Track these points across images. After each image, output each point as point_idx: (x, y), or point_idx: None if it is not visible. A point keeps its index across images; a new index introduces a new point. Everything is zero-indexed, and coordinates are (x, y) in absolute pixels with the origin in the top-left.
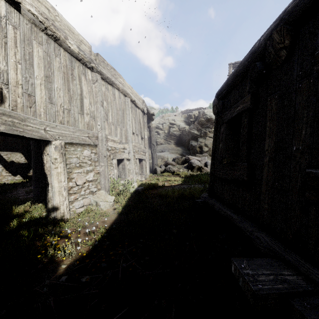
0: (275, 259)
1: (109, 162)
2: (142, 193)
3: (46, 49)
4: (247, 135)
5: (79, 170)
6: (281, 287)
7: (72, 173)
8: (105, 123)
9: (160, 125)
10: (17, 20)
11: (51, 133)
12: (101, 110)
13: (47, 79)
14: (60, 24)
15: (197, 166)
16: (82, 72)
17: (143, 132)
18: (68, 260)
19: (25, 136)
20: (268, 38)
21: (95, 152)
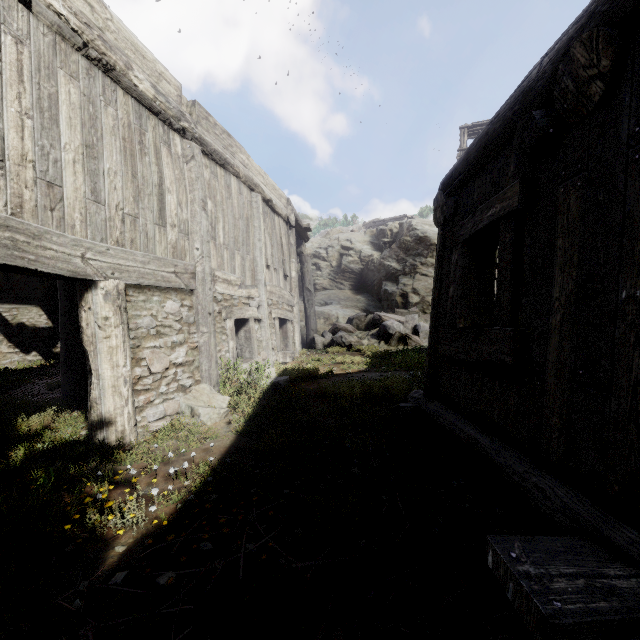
0: (582, 538)
1: (218, 325)
2: (287, 388)
3: (86, 89)
4: (513, 267)
5: (157, 342)
6: (606, 607)
7: (141, 348)
8: (211, 245)
9: (321, 251)
10: (24, 25)
11: (96, 264)
12: (202, 219)
13: (87, 152)
14: (115, 38)
15: (397, 334)
16: (162, 138)
17: (288, 264)
18: (129, 535)
19: (41, 271)
20: (560, 57)
21: (189, 305)
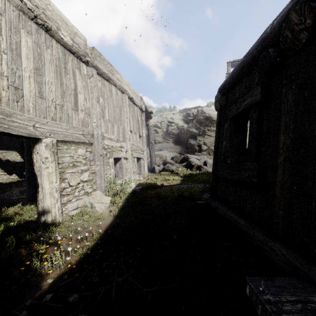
0: (298, 278)
1: (105, 161)
2: (140, 193)
3: (36, 39)
4: (257, 131)
5: (73, 170)
6: None
7: (65, 173)
8: (102, 120)
9: (158, 124)
10: (2, 5)
11: (41, 130)
12: (97, 107)
13: (36, 72)
14: (51, 14)
15: (196, 165)
16: (76, 65)
17: (141, 130)
18: (55, 273)
19: (11, 133)
20: (283, 20)
21: (90, 151)
